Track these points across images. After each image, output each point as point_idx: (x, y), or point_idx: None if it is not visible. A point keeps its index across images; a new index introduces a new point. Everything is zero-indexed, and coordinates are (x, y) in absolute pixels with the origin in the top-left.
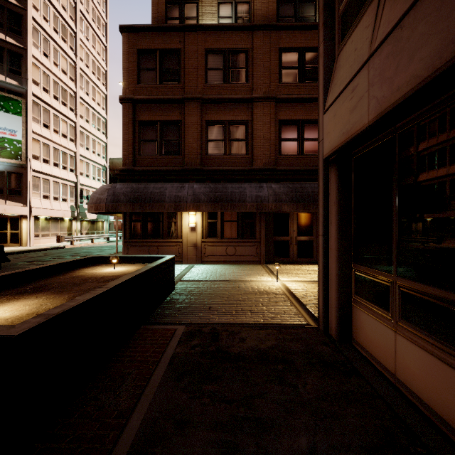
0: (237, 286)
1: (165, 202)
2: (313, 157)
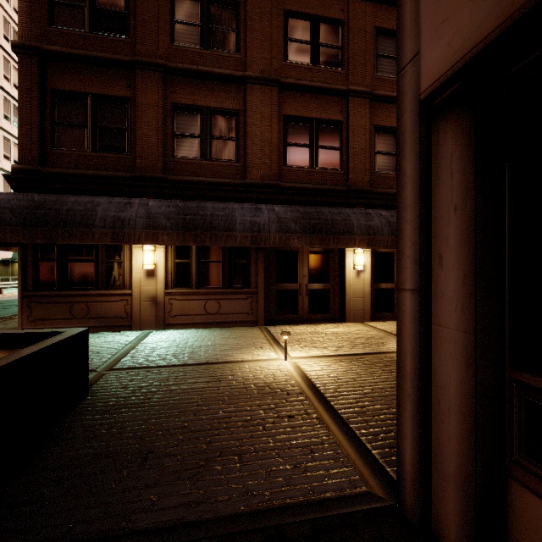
0: (218, 376)
1: (94, 227)
2: (330, 172)
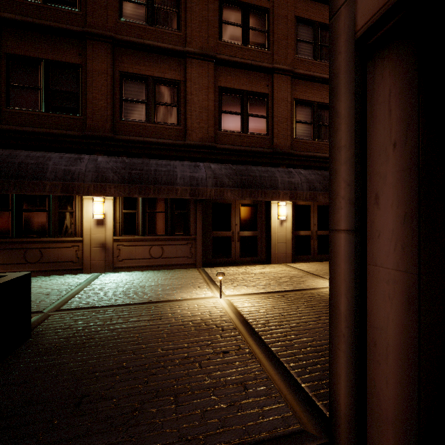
0: (159, 314)
1: (45, 179)
2: (258, 137)
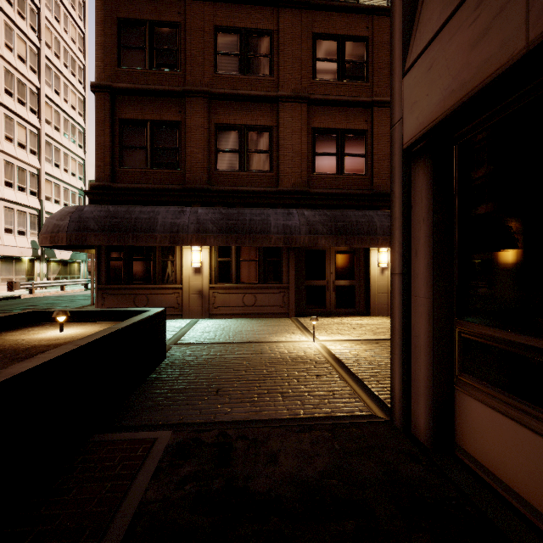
0: (259, 350)
1: (156, 232)
2: (355, 178)
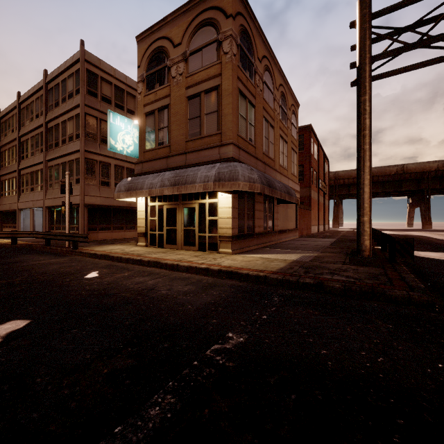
0: None
1: None
2: None
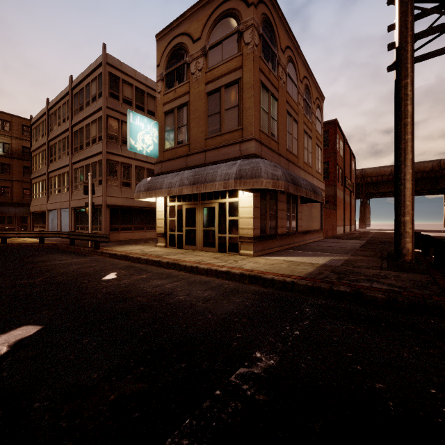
0: None
1: None
2: None
